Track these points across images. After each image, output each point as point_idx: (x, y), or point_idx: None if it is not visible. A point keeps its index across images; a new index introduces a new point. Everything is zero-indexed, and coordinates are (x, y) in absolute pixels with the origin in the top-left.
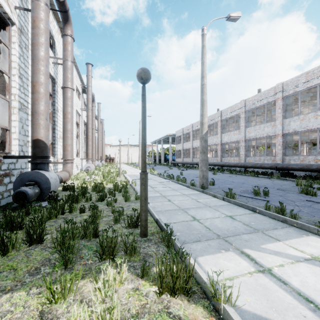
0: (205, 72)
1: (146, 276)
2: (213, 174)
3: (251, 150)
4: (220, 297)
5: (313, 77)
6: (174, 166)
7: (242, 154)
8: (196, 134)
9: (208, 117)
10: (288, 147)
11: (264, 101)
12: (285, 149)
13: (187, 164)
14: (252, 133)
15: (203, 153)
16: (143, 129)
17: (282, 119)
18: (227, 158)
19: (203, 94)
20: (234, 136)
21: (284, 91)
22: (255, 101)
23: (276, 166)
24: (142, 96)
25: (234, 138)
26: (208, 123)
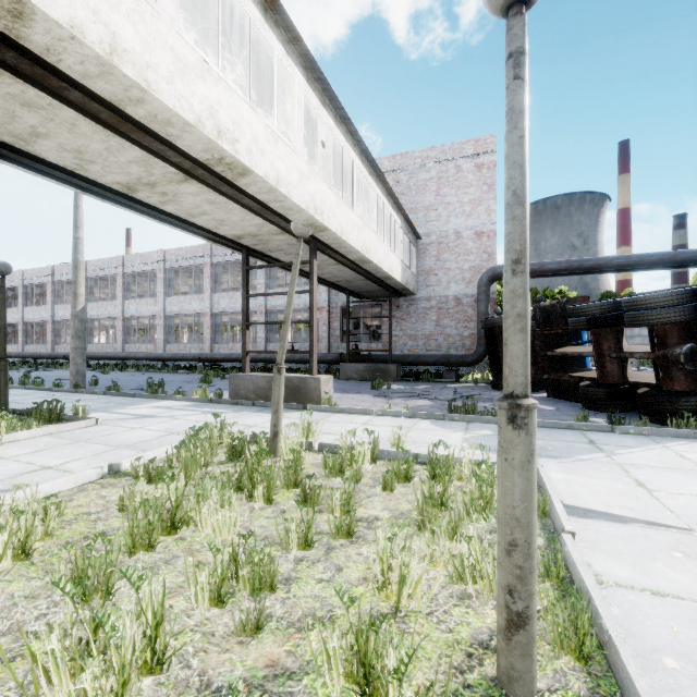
0: (81, 221)
1: (24, 425)
2: (103, 373)
3: (185, 332)
4: (80, 413)
5: None
6: None
7: (161, 339)
8: (64, 289)
9: (95, 262)
10: None
11: (191, 261)
12: (216, 334)
13: (38, 358)
14: (176, 306)
15: (78, 338)
16: (4, 319)
17: (211, 293)
18: (135, 345)
19: (78, 253)
20: (147, 307)
21: (214, 256)
22: (180, 258)
23: (200, 356)
24: (2, 288)
25: (148, 310)
26: (95, 273)
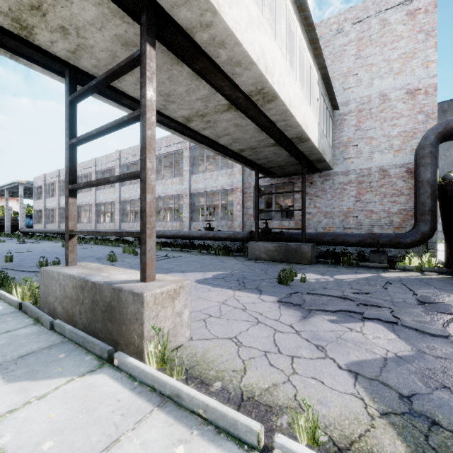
0: None
1: None
2: (62, 246)
3: None
4: None
5: (171, 143)
6: (26, 237)
7: (117, 219)
8: None
9: (80, 164)
10: (196, 213)
11: (137, 157)
12: None
13: (45, 233)
14: (127, 193)
15: None
16: None
17: None
18: (102, 224)
19: None
20: (110, 195)
21: None
22: (130, 155)
23: None
24: None
25: (110, 197)
26: (80, 172)
